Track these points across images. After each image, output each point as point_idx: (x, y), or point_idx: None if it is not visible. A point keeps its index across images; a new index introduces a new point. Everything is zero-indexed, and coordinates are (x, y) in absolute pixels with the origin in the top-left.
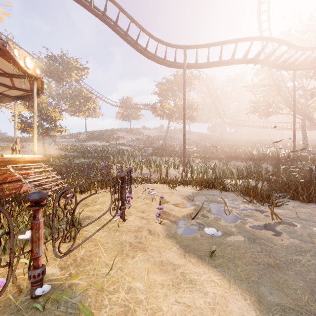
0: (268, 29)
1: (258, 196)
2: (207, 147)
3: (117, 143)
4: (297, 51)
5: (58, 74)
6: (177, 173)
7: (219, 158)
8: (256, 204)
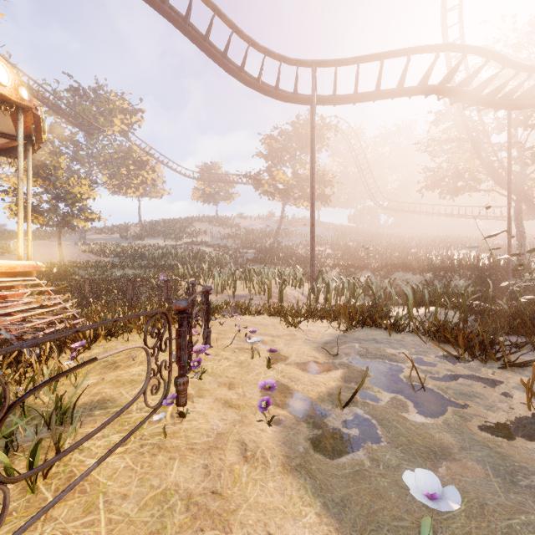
0: (461, 39)
1: (476, 347)
2: (350, 249)
3: (194, 241)
4: (518, 73)
5: (88, 120)
6: (300, 295)
7: (372, 268)
8: (470, 362)
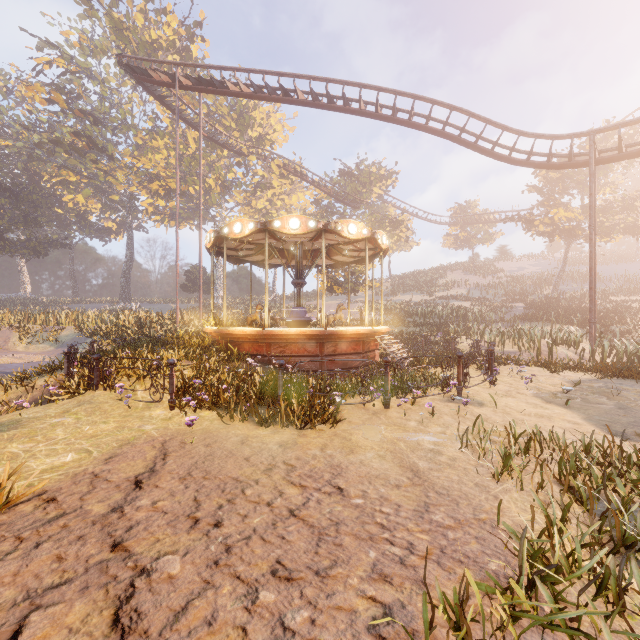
0: None
1: None
2: None
3: (448, 296)
4: None
5: (356, 198)
6: (573, 355)
7: None
8: None
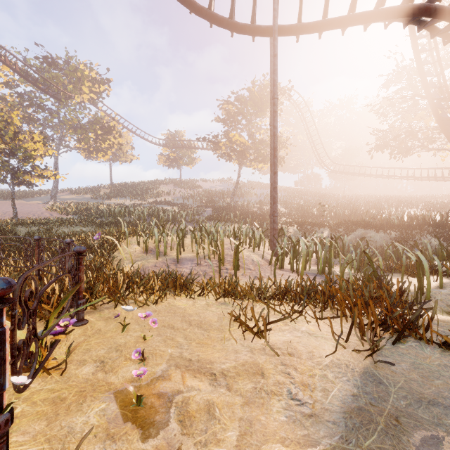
0: None
1: None
2: (302, 207)
3: (157, 201)
4: None
5: (55, 86)
6: (259, 258)
7: (330, 225)
8: None
